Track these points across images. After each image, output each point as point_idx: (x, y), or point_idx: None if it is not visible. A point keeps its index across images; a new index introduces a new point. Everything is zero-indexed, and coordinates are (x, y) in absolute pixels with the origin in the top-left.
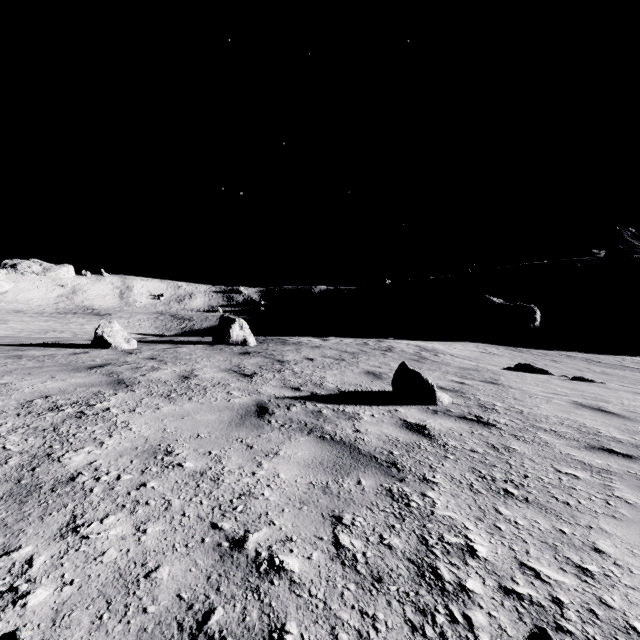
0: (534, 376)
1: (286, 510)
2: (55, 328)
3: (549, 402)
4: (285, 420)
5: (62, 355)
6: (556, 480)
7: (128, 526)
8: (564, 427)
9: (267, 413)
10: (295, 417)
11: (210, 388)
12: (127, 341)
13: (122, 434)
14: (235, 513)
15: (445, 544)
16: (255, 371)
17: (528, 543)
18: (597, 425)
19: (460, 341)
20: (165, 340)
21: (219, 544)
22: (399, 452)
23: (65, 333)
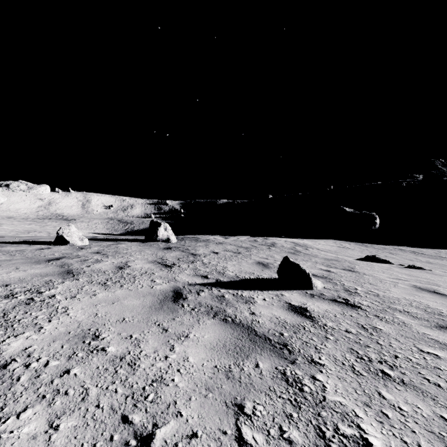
0: (379, 265)
1: (193, 398)
2: (35, 229)
3: (396, 286)
4: (195, 304)
5: (30, 250)
6: (422, 360)
7: (42, 421)
8: (414, 308)
9: (181, 298)
10: (203, 301)
11: (138, 277)
12: (81, 239)
13: (60, 319)
14: (146, 403)
15: (341, 437)
16: (174, 262)
17: (417, 433)
18: (438, 306)
19: (322, 238)
20: (110, 238)
21: (126, 443)
22: (288, 333)
23: (42, 233)
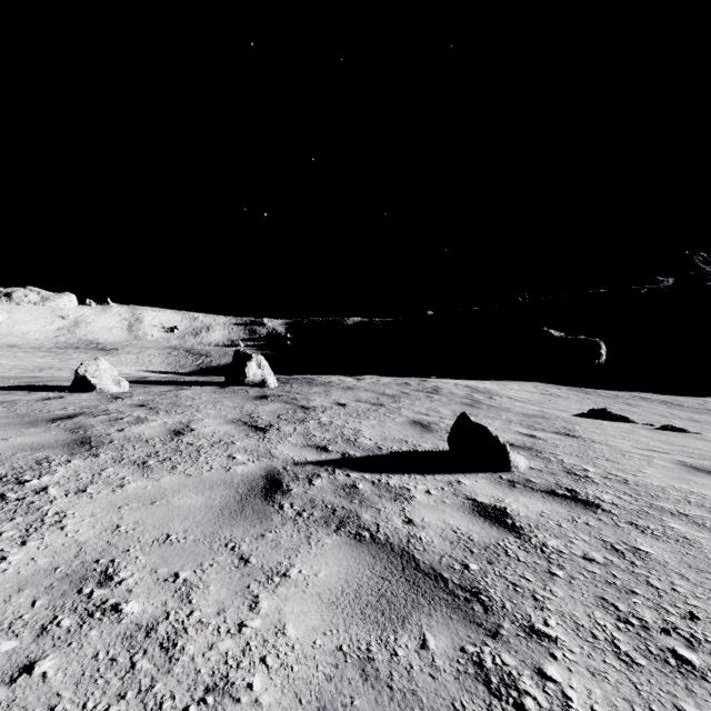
0: (614, 425)
1: None
2: (52, 365)
3: (652, 464)
4: (304, 503)
5: (27, 401)
6: None
7: None
8: (694, 507)
9: (279, 491)
10: (319, 497)
11: (206, 449)
12: (116, 382)
13: (44, 539)
14: None
15: None
16: (271, 422)
17: None
18: None
19: (515, 380)
20: (168, 380)
21: None
22: (478, 565)
23: (63, 371)
